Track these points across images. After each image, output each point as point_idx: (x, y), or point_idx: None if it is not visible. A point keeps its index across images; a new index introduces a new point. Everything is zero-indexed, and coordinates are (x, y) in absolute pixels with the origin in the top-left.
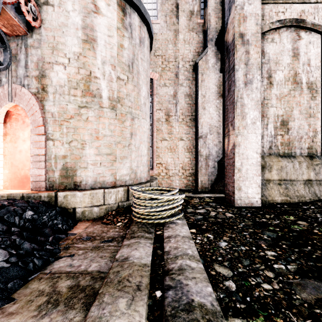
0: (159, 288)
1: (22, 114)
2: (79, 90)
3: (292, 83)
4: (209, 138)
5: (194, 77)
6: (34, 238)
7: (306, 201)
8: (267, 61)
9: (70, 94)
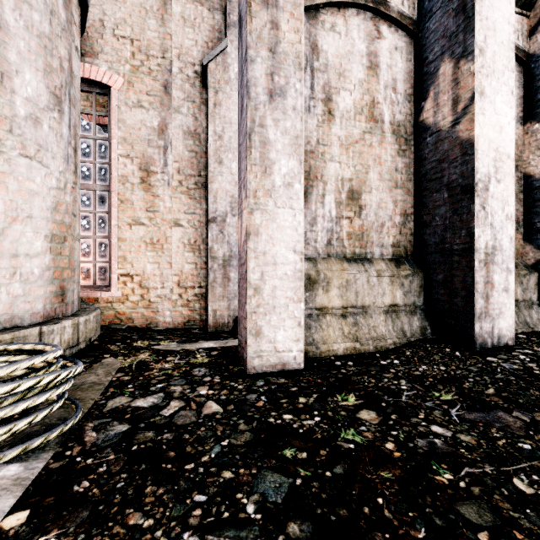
0: None
1: None
2: None
3: (367, 119)
4: (231, 222)
5: (204, 98)
6: None
7: (388, 348)
8: (323, 66)
9: None
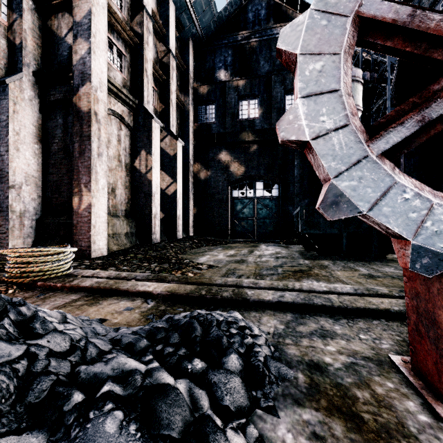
0: (130, 280)
1: None
2: None
3: (117, 160)
4: (25, 189)
5: None
6: None
7: (128, 247)
8: None
9: None
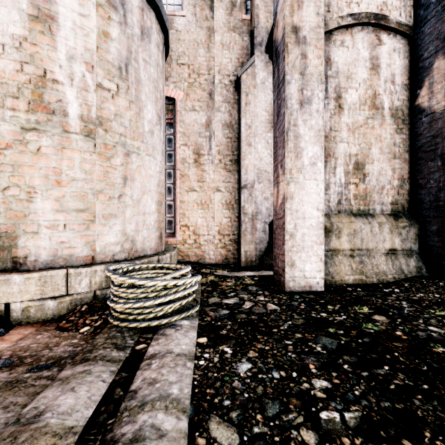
0: None
1: None
2: (22, 100)
3: (369, 108)
4: (257, 188)
5: (236, 98)
6: None
7: (389, 281)
8: (335, 73)
9: (4, 107)
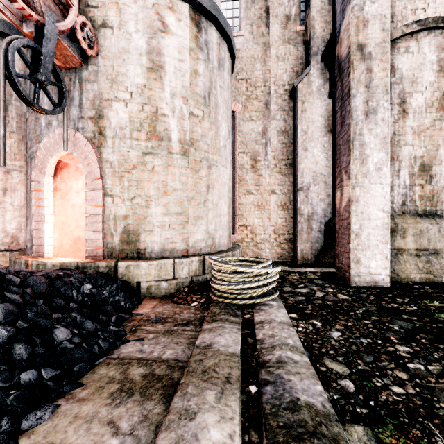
0: (253, 382)
1: (74, 165)
2: (143, 132)
3: (437, 110)
4: (313, 190)
5: (291, 106)
6: (96, 316)
7: None
8: (399, 80)
9: (132, 138)
